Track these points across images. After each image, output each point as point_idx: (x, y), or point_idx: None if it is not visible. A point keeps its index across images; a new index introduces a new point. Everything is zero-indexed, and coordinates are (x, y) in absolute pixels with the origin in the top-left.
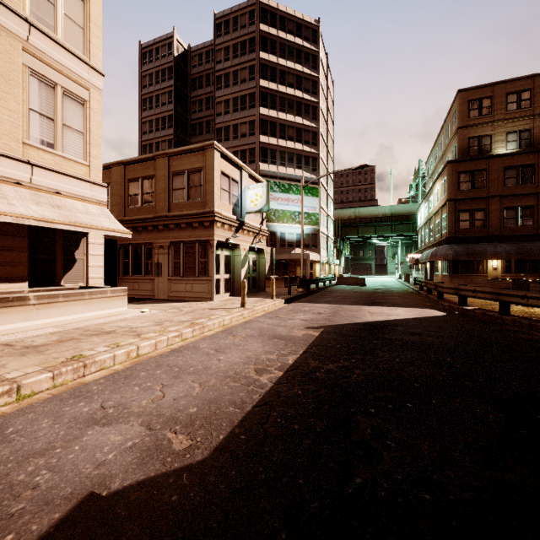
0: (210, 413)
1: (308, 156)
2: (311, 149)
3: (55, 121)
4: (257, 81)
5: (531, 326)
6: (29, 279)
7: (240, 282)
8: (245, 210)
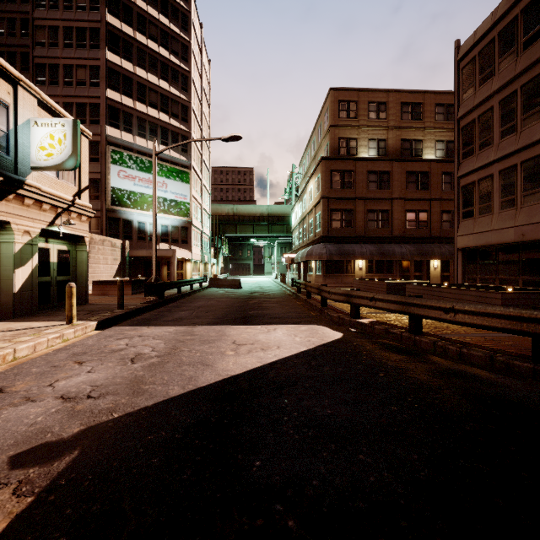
0: None
1: (177, 132)
2: (181, 125)
3: None
4: (103, 14)
5: (461, 355)
6: None
7: (12, 292)
8: (30, 162)
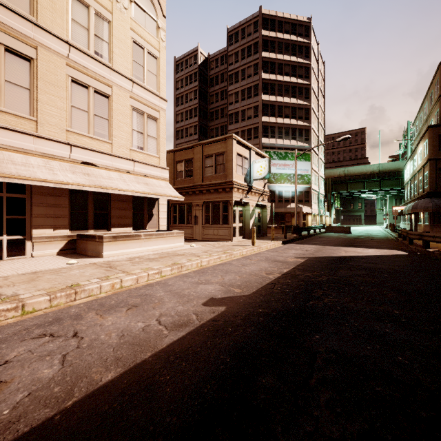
0: (247, 284)
1: (301, 129)
2: (304, 123)
3: (143, 134)
4: (260, 75)
5: None
6: (132, 226)
7: (249, 229)
8: (253, 178)
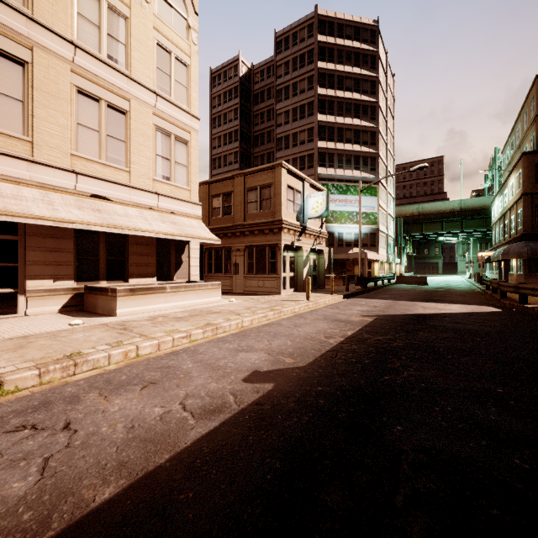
0: (301, 352)
1: (366, 156)
2: (370, 149)
3: (170, 161)
4: (315, 90)
5: None
6: (156, 275)
7: (302, 279)
8: (307, 216)
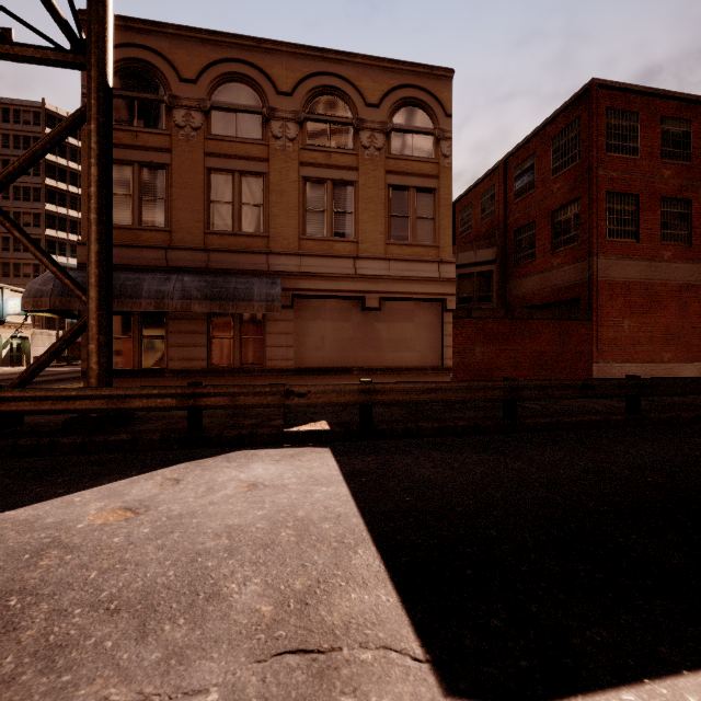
0: None
1: None
2: None
3: None
4: (43, 179)
5: None
6: None
7: (2, 358)
8: (7, 313)
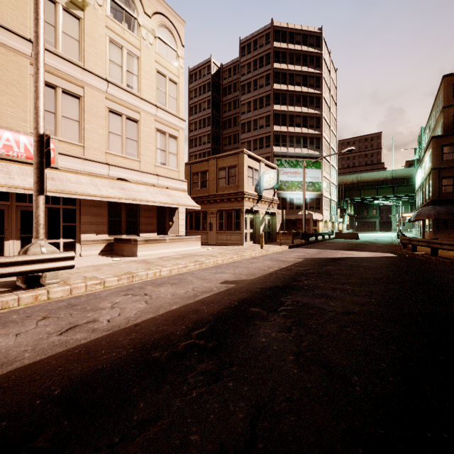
0: (252, 274)
1: (312, 137)
2: (315, 131)
3: (166, 152)
4: (272, 85)
5: (443, 262)
6: (156, 231)
7: (259, 234)
8: (263, 188)
